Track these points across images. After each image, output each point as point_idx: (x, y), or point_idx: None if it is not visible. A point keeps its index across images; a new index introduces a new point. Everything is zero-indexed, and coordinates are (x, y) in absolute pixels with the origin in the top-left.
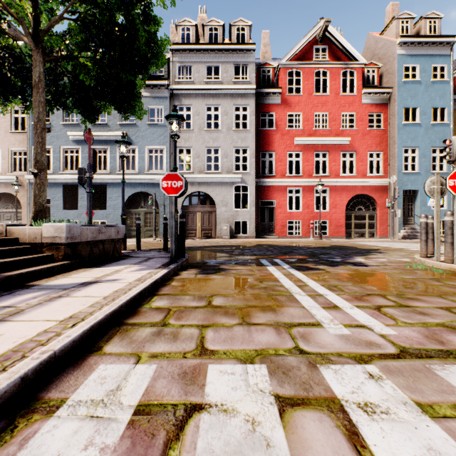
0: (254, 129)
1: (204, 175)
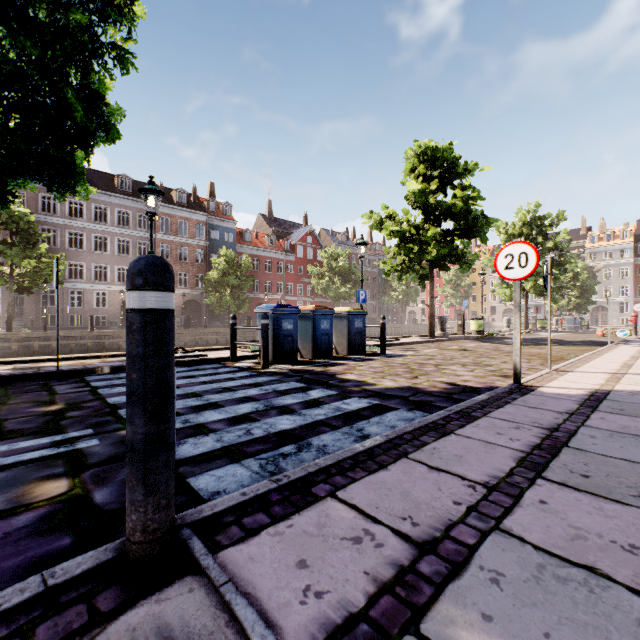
0: (631, 277)
1: (603, 299)
